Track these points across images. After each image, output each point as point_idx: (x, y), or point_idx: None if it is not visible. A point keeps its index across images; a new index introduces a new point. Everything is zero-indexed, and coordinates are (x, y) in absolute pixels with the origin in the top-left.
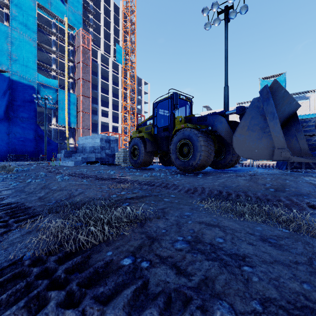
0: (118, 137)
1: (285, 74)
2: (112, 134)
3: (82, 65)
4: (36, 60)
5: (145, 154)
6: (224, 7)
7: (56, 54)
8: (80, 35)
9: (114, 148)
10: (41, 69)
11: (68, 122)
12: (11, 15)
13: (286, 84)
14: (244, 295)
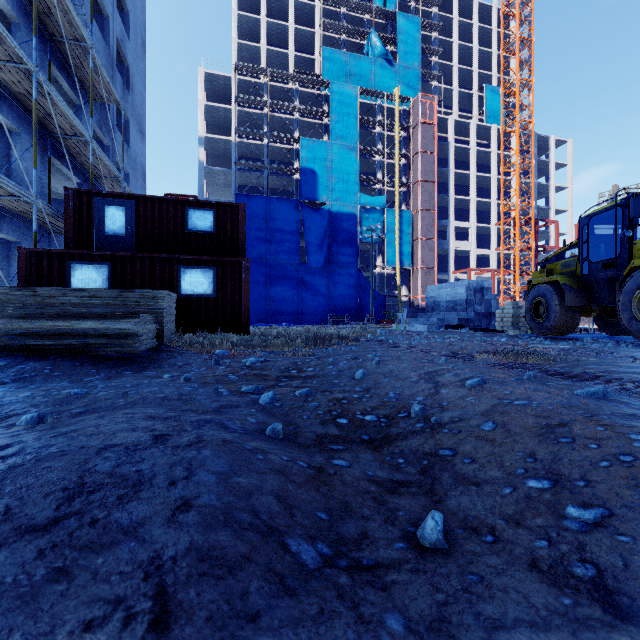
0: (489, 276)
1: None
2: (476, 272)
3: (421, 158)
4: (357, 175)
5: (562, 312)
6: None
7: (382, 154)
8: (418, 106)
9: (490, 302)
10: (363, 186)
11: (400, 260)
12: (330, 125)
13: None
14: (619, 373)
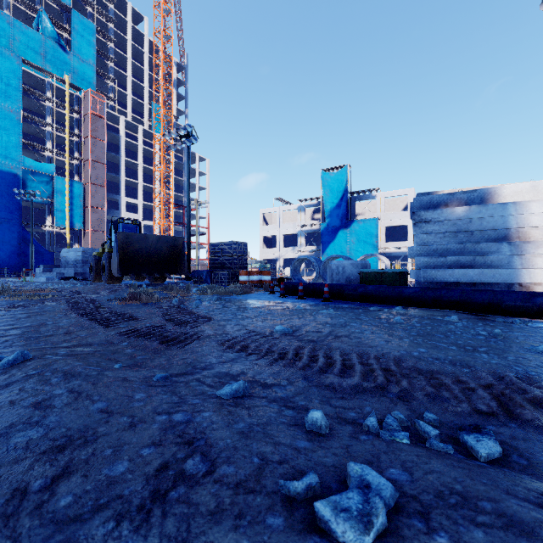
0: None
1: (347, 166)
2: None
3: (91, 142)
4: (21, 138)
5: (97, 270)
6: (187, 131)
7: (52, 127)
8: (89, 99)
9: None
10: (30, 149)
11: (71, 222)
12: None
13: (347, 180)
14: None
